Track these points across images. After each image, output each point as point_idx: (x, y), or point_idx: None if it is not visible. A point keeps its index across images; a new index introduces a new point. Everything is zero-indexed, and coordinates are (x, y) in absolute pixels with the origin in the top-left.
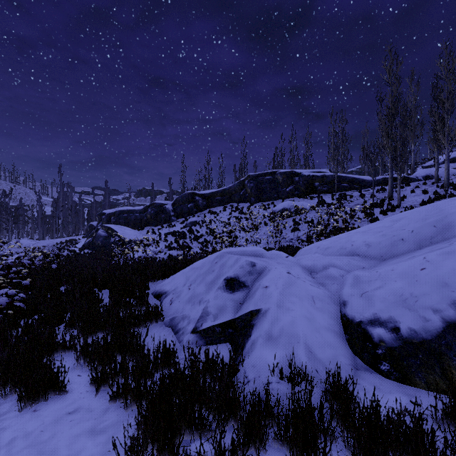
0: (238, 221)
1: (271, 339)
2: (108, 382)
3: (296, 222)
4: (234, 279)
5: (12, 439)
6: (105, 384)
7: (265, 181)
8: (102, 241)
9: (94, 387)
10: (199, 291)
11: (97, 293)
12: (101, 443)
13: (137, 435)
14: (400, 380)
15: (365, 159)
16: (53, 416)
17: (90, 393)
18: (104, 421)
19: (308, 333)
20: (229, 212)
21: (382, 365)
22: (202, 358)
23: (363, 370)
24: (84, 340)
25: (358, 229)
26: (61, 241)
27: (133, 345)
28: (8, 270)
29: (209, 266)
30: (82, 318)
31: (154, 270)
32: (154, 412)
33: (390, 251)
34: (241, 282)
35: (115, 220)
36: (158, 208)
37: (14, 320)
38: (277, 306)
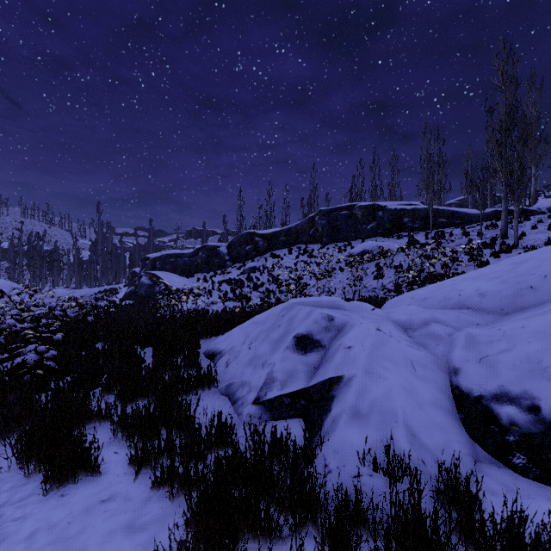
0: (307, 266)
1: (358, 416)
2: (150, 463)
3: (380, 267)
4: (306, 337)
5: (33, 531)
6: (146, 465)
7: (340, 217)
8: (145, 290)
9: (133, 468)
10: (261, 351)
11: (139, 352)
12: (140, 544)
13: (185, 539)
14: (542, 479)
15: (468, 187)
16: (83, 504)
17: (129, 476)
18: (144, 514)
19: (408, 409)
20: (296, 256)
21: (515, 457)
22: (267, 436)
23: (486, 463)
24: (122, 410)
25: (466, 275)
26: (100, 290)
27: (181, 418)
28: (37, 322)
29: (273, 320)
30: (120, 381)
31: (207, 324)
32: (208, 509)
33: (515, 303)
34: (315, 341)
35: (160, 266)
36: (210, 251)
37: (44, 382)
38: (365, 372)
